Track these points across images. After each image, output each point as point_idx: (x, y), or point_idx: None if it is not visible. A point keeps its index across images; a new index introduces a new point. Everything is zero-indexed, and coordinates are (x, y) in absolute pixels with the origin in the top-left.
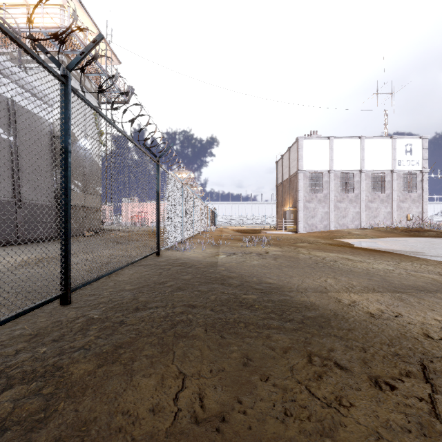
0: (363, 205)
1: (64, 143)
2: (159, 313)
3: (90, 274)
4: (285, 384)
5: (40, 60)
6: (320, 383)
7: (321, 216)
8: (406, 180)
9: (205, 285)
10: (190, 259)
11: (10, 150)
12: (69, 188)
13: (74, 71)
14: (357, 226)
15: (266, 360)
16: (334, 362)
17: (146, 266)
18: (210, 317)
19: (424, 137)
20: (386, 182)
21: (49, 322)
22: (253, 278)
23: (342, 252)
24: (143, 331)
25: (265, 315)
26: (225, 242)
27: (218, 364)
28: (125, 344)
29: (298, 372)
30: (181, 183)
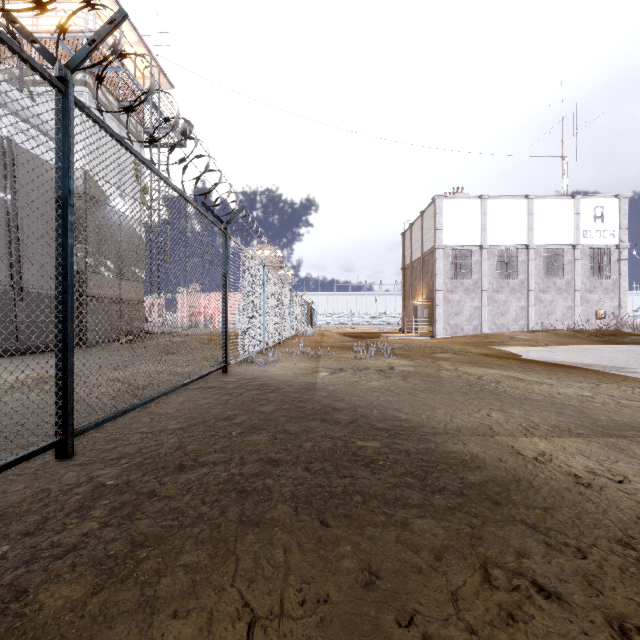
0: (532, 296)
1: (62, 190)
2: (218, 475)
3: (116, 403)
4: (447, 636)
5: (14, 46)
6: (513, 633)
7: (469, 313)
8: (595, 260)
9: (296, 423)
10: (275, 378)
11: (5, 214)
12: (70, 266)
13: (104, 98)
14: (522, 327)
15: (406, 575)
16: (533, 583)
17: (205, 390)
18: (304, 483)
19: (622, 195)
20: (565, 263)
21: (28, 493)
22: (373, 411)
23: (507, 367)
24: (186, 512)
25: (397, 480)
26: (328, 352)
27: (317, 587)
28: (150, 539)
29: (467, 605)
30: (262, 263)
